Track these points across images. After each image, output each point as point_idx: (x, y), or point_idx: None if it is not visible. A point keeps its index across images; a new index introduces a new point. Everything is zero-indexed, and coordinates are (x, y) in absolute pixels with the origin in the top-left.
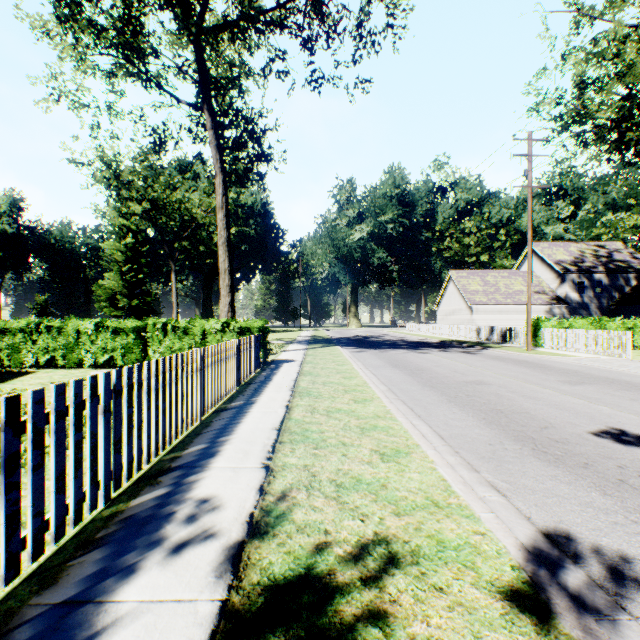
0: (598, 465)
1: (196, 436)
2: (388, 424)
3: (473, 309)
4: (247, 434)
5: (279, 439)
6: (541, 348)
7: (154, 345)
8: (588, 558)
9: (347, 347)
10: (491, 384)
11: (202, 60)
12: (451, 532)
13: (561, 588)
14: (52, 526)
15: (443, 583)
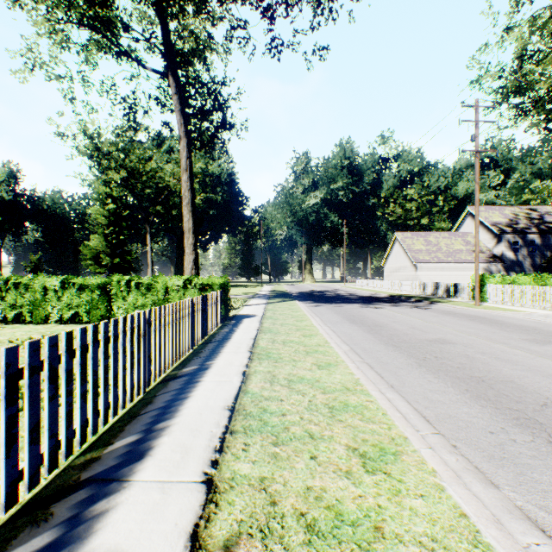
0: None
1: (130, 420)
2: (361, 401)
3: (417, 266)
4: (192, 417)
5: (230, 426)
6: (486, 303)
7: (118, 301)
8: None
9: (304, 301)
10: (455, 343)
11: (166, 27)
12: None
13: None
14: None
15: None
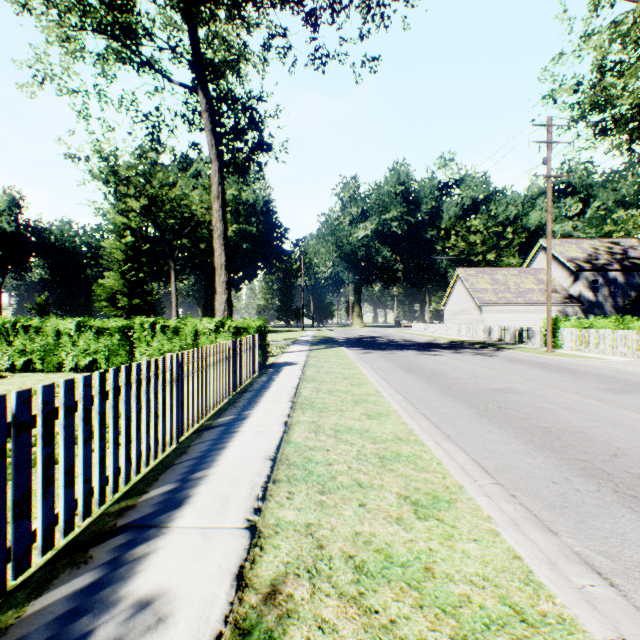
0: None
1: (164, 470)
2: (414, 451)
3: (482, 308)
4: (231, 467)
5: (273, 475)
6: (560, 349)
7: (141, 347)
8: None
9: (352, 348)
10: (522, 392)
11: (195, 35)
12: None
13: None
14: None
15: None
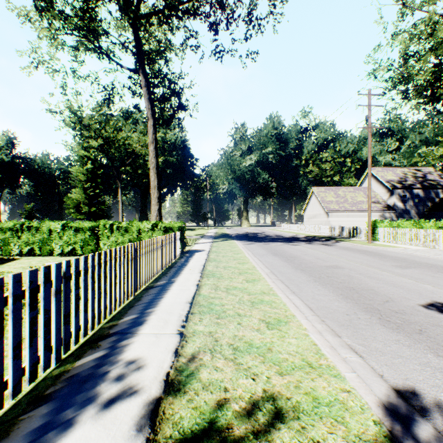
0: (429, 331)
1: (130, 308)
2: (271, 299)
3: (329, 214)
4: (167, 306)
5: (191, 311)
6: (377, 241)
7: (104, 239)
8: (432, 412)
9: (241, 241)
10: (344, 268)
11: (138, 38)
12: (323, 390)
13: (416, 442)
14: (10, 385)
15: (320, 437)
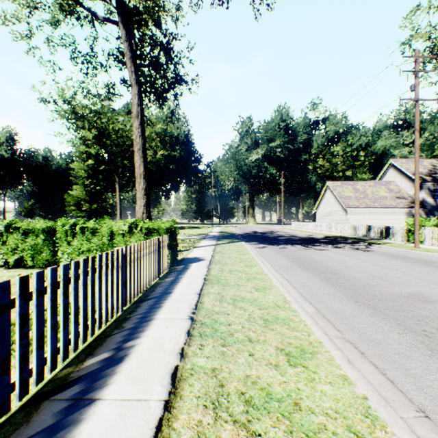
0: None
1: None
2: None
3: (347, 211)
4: None
5: None
6: (423, 245)
7: (63, 246)
8: None
9: (250, 242)
10: None
11: None
12: None
13: None
14: None
15: None
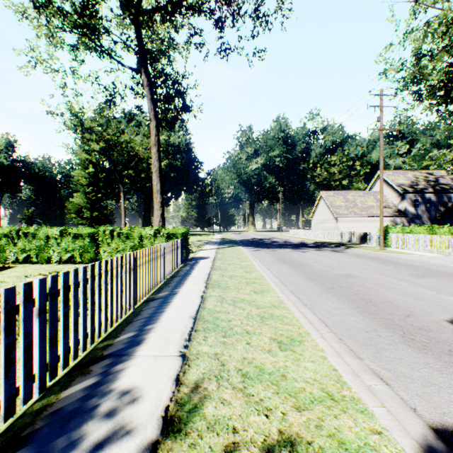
0: None
1: (127, 324)
2: (282, 313)
3: (338, 219)
4: (169, 322)
5: (194, 327)
6: (389, 248)
7: (104, 246)
8: None
9: (247, 247)
10: (358, 277)
11: (140, 35)
12: (350, 431)
13: None
14: None
15: None
